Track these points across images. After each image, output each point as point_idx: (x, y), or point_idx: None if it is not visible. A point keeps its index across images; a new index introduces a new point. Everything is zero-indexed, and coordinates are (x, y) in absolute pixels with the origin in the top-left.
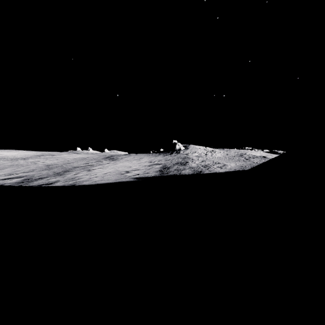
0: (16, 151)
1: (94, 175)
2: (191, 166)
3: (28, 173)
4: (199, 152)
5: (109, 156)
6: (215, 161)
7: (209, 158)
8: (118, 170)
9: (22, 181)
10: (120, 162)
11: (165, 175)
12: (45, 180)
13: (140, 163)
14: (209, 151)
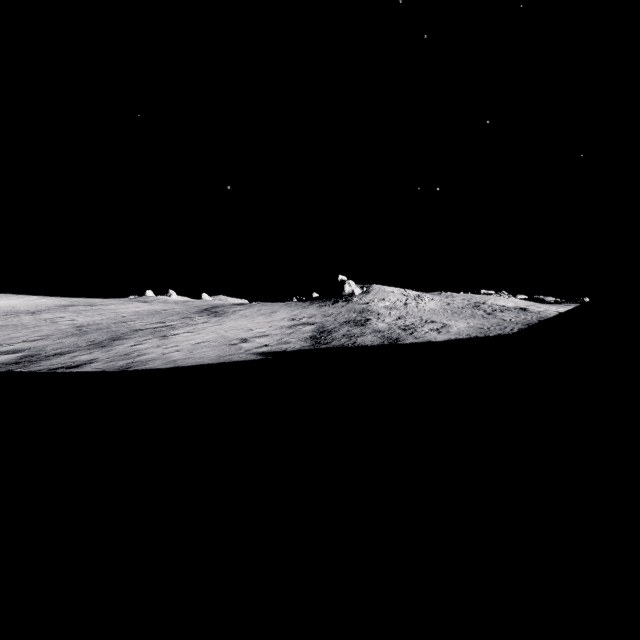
0: (18, 297)
1: (174, 347)
2: (377, 328)
3: (35, 343)
4: (392, 299)
5: (210, 307)
6: (425, 317)
7: (413, 311)
8: (224, 336)
9: (17, 361)
10: (229, 319)
11: (324, 347)
12: (67, 357)
13: (272, 321)
14: (412, 297)
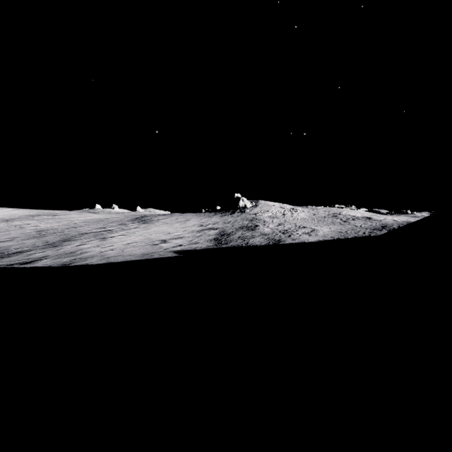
0: None
1: (110, 247)
2: (263, 231)
3: (2, 243)
4: (274, 210)
5: (141, 216)
6: (298, 224)
7: (289, 219)
8: (149, 238)
9: None
10: (154, 225)
11: (224, 246)
12: (24, 255)
13: (186, 227)
14: (288, 209)
